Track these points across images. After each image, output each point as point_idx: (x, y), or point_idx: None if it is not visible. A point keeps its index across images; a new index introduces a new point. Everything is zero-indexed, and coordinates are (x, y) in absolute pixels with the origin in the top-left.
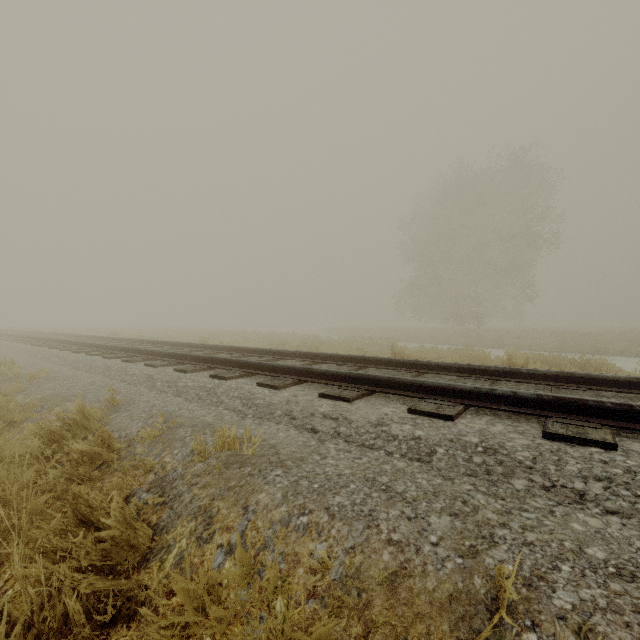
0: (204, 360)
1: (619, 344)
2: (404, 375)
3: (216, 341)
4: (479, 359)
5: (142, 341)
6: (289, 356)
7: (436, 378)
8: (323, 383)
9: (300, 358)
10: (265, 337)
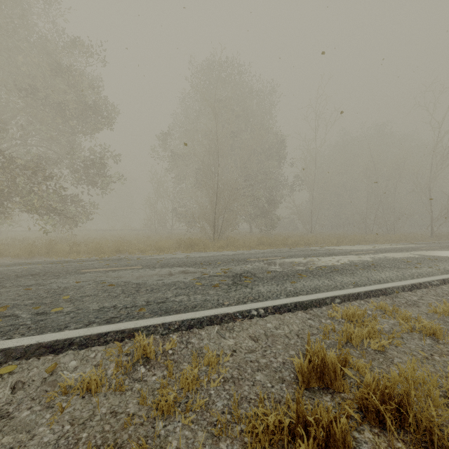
0: None
1: None
2: None
3: None
4: None
5: None
6: None
7: None
8: None
9: None
10: None
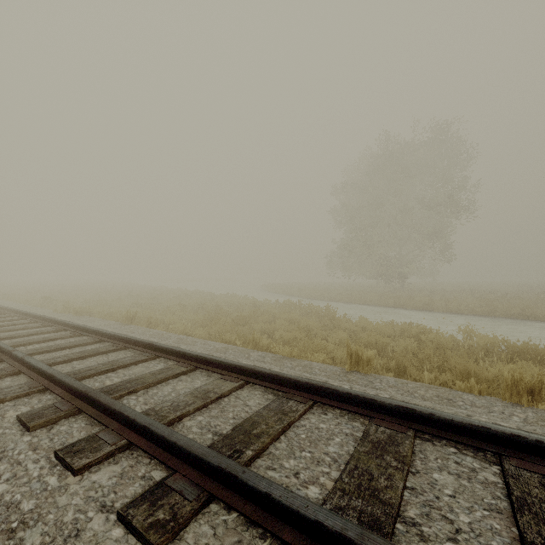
0: (76, 392)
1: (544, 309)
2: (399, 449)
3: (148, 311)
4: (449, 354)
5: (52, 320)
6: (213, 366)
7: (450, 447)
8: (257, 523)
9: (228, 371)
10: (204, 300)
